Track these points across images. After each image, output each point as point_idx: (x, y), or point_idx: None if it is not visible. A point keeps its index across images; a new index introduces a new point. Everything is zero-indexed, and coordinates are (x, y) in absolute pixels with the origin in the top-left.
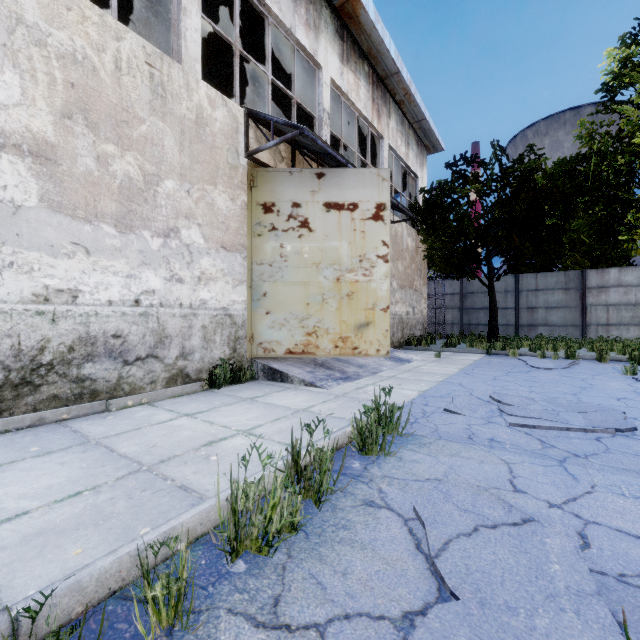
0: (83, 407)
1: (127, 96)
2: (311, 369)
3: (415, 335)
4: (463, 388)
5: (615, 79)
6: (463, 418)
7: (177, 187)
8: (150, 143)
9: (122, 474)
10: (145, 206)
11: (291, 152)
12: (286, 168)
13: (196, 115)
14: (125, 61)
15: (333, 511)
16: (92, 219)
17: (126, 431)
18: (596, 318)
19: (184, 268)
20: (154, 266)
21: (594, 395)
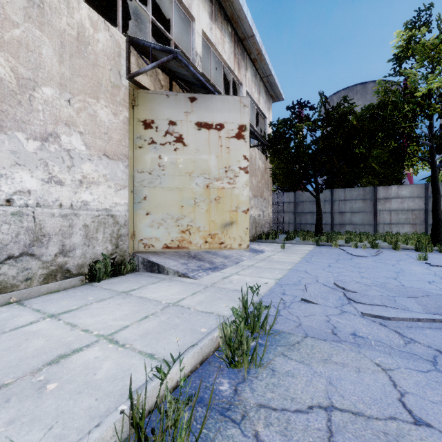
0: None
1: None
2: (185, 261)
3: (264, 231)
4: (309, 275)
5: (402, 51)
6: (319, 308)
7: (56, 95)
8: (25, 48)
9: None
10: (19, 108)
11: (169, 82)
12: (163, 91)
13: (77, 32)
14: None
15: None
16: None
17: None
18: (383, 219)
19: (64, 171)
20: (29, 167)
21: (410, 279)
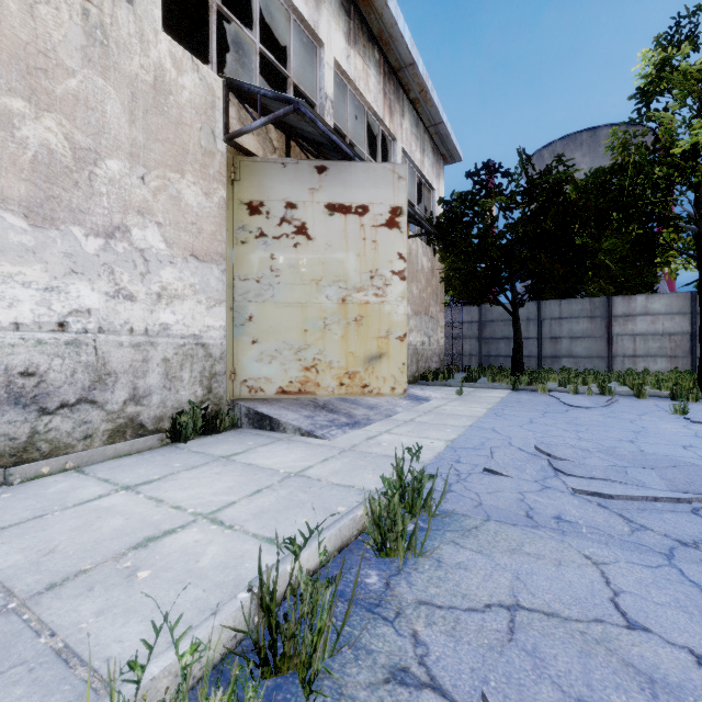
0: None
1: (45, 34)
2: (310, 413)
3: (431, 368)
4: (498, 435)
5: (651, 83)
6: (511, 482)
7: (125, 170)
8: (83, 105)
9: None
10: (75, 192)
11: (285, 142)
12: (278, 158)
13: (154, 77)
14: None
15: None
16: None
17: (18, 522)
18: (622, 349)
19: (136, 281)
20: (89, 276)
21: (655, 442)
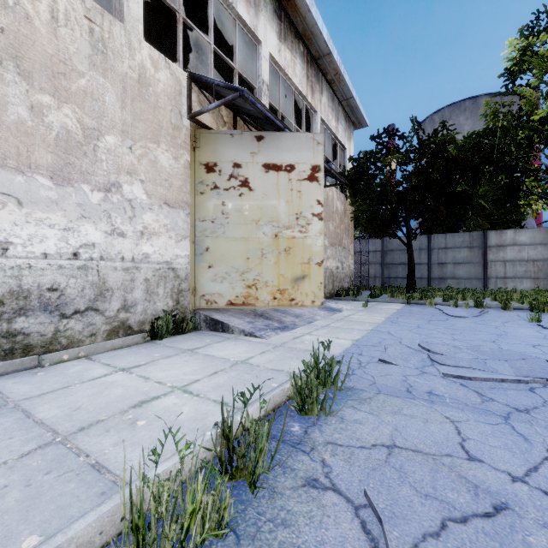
0: (12, 363)
1: (64, 48)
2: (251, 319)
3: (344, 287)
4: (392, 336)
5: (516, 65)
6: (398, 368)
7: (119, 143)
8: (90, 97)
9: (29, 449)
10: (84, 160)
11: (233, 118)
12: (227, 130)
13: (138, 74)
14: (62, 12)
15: (270, 497)
16: (25, 170)
17: (52, 390)
18: (495, 272)
19: (126, 222)
20: (94, 220)
21: (511, 342)
